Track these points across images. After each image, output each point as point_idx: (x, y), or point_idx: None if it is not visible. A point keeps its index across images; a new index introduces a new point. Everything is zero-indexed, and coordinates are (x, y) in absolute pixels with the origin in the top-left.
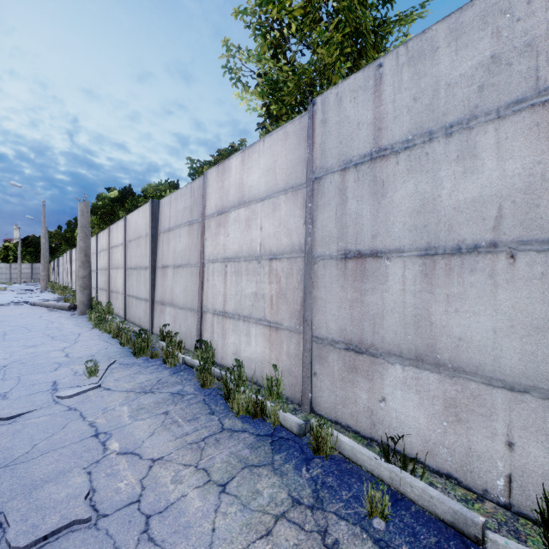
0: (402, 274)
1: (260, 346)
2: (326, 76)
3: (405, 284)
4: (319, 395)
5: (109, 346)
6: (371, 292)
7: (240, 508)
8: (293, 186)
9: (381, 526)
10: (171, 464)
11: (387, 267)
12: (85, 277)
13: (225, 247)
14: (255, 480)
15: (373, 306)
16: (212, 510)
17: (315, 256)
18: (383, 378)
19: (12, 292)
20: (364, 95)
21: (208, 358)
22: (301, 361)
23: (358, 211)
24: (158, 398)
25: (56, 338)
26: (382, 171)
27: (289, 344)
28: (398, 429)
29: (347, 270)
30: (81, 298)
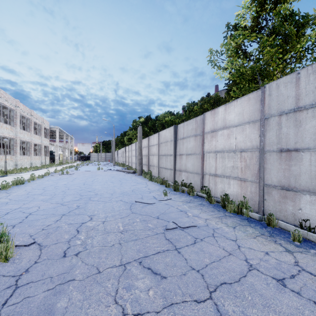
0: (310, 158)
1: (235, 189)
2: (267, 63)
3: (311, 162)
4: (267, 208)
5: (161, 187)
6: (294, 166)
7: (242, 232)
8: (253, 121)
9: (298, 243)
10: (212, 220)
11: (302, 155)
12: (140, 159)
13: (215, 146)
14: (245, 228)
15: (295, 171)
16: (233, 231)
17: (265, 151)
18: (300, 200)
19: (103, 165)
20: (290, 85)
21: (208, 194)
22: (257, 194)
23: (287, 132)
24: (194, 204)
25: (139, 183)
26: (299, 116)
27: (251, 187)
28: (307, 221)
29: (282, 156)
30: (139, 168)
